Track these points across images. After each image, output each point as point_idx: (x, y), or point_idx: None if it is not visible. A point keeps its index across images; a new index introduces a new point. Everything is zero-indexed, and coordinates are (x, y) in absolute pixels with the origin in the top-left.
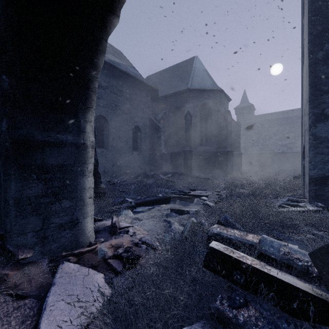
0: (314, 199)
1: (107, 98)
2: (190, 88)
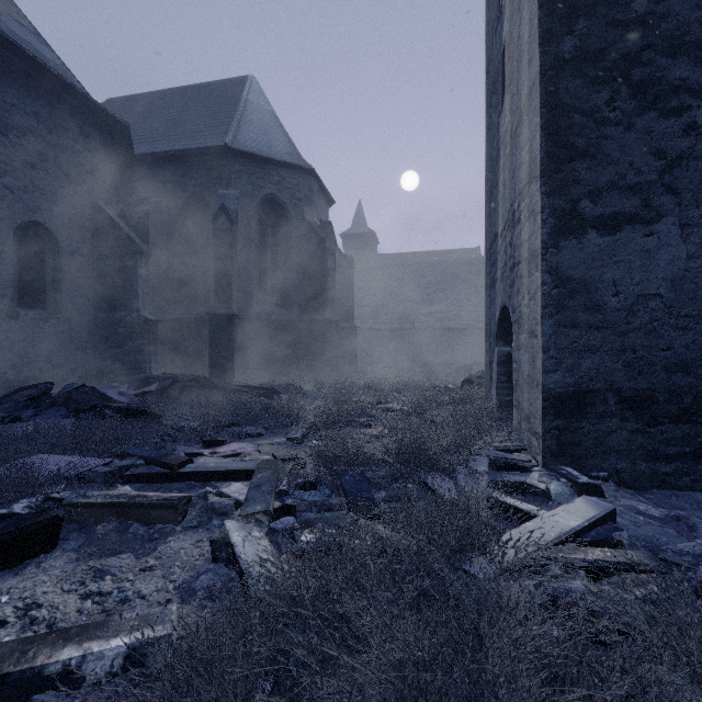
0: (557, 457)
1: None
2: (233, 146)
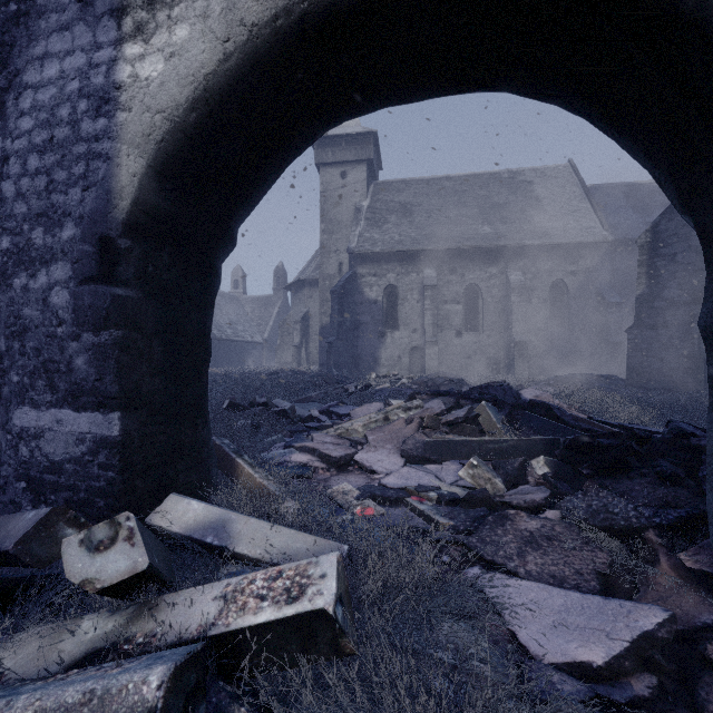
0: None
1: None
2: None
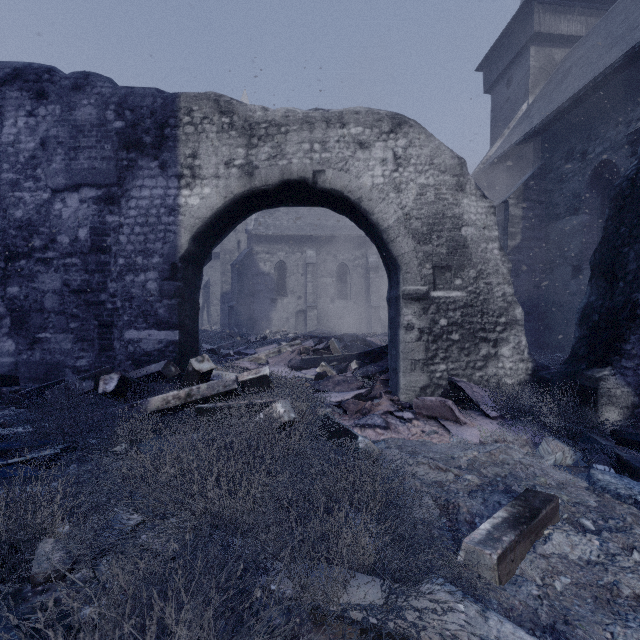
0: None
1: None
2: None
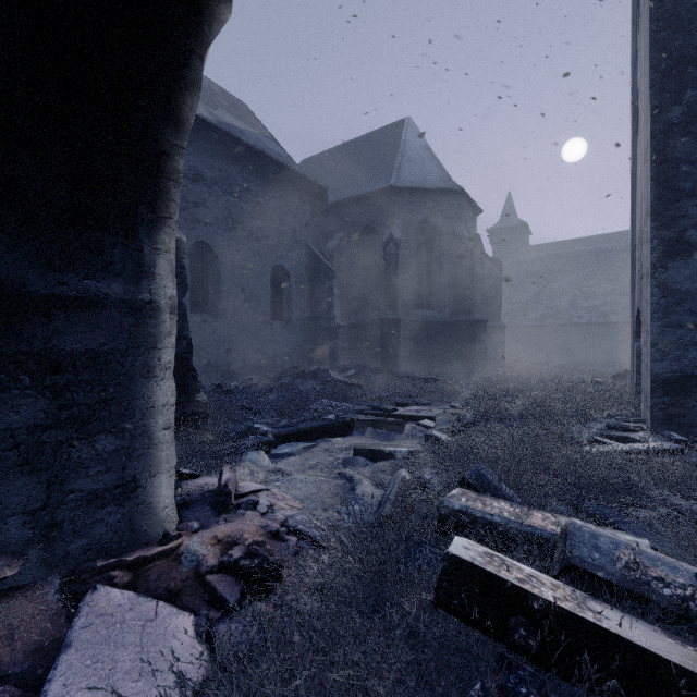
0: (664, 425)
1: (215, 205)
2: (396, 185)
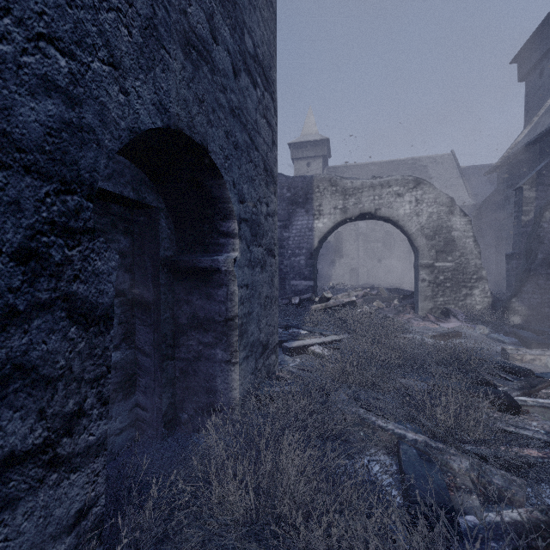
0: None
1: None
2: None
